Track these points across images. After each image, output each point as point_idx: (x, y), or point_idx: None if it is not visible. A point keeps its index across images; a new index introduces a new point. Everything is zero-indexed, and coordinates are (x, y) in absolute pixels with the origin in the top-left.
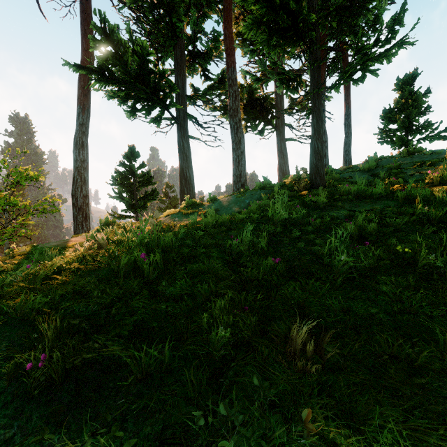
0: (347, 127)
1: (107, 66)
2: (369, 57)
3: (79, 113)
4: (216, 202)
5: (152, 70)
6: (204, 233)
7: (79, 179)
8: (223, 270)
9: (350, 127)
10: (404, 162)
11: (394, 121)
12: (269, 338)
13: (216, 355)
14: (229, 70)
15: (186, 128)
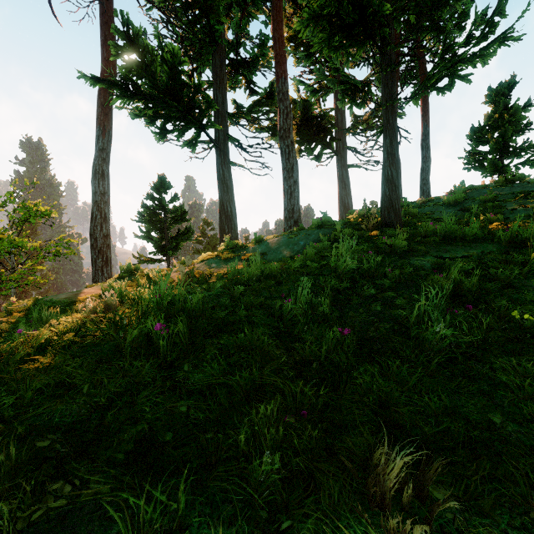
0: (425, 150)
1: (131, 78)
2: (460, 58)
3: (98, 136)
4: (263, 244)
5: (185, 83)
6: (246, 288)
7: (99, 215)
8: (270, 345)
9: (428, 150)
10: (501, 193)
11: (485, 142)
12: (340, 461)
13: (258, 498)
14: (279, 82)
15: (227, 152)
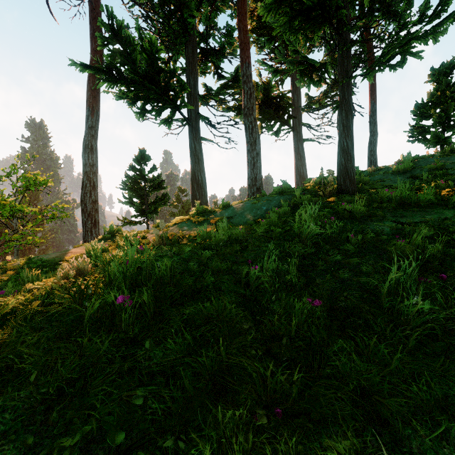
0: (372, 125)
1: (114, 64)
2: (414, 34)
3: (88, 116)
4: (230, 209)
5: (162, 69)
6: (213, 253)
7: (88, 184)
8: (237, 317)
9: (375, 125)
10: (447, 162)
11: (428, 117)
12: None
13: None
14: (243, 66)
15: (198, 129)
